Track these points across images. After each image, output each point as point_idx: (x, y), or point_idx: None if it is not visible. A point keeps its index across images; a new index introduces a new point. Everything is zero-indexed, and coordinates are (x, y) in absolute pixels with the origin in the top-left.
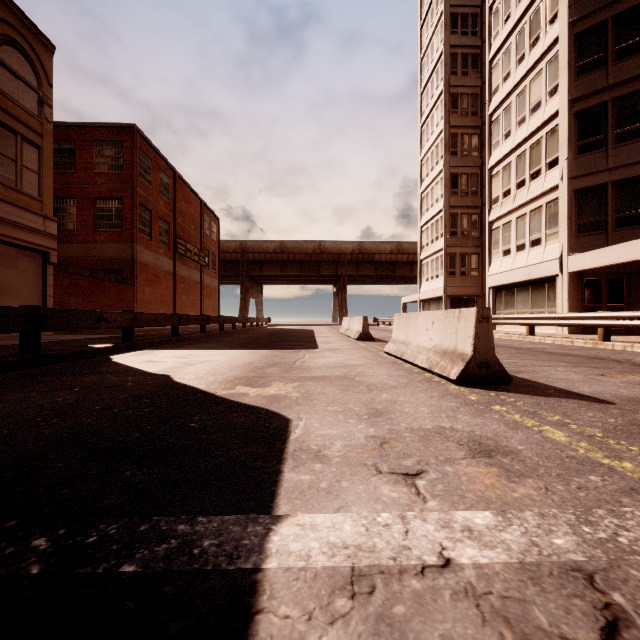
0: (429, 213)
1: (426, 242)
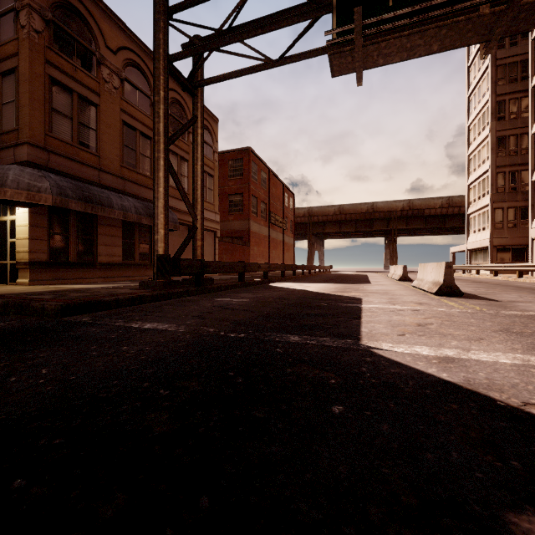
0: (476, 173)
1: (473, 198)
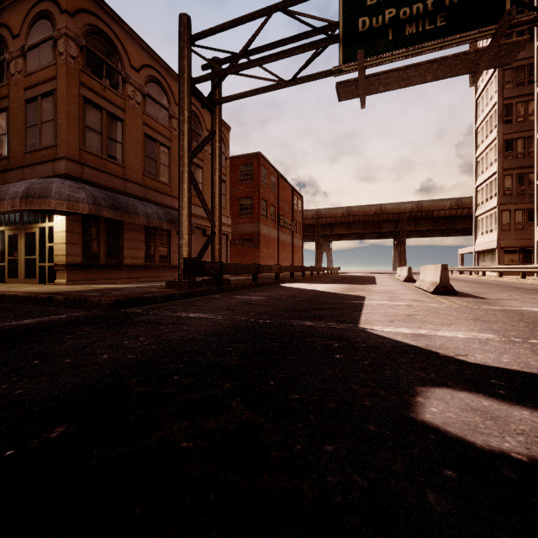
0: (483, 175)
1: (481, 200)
